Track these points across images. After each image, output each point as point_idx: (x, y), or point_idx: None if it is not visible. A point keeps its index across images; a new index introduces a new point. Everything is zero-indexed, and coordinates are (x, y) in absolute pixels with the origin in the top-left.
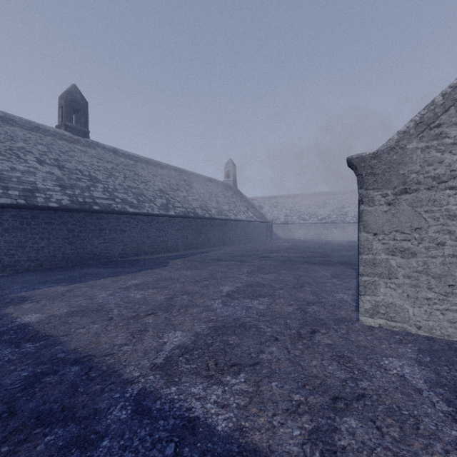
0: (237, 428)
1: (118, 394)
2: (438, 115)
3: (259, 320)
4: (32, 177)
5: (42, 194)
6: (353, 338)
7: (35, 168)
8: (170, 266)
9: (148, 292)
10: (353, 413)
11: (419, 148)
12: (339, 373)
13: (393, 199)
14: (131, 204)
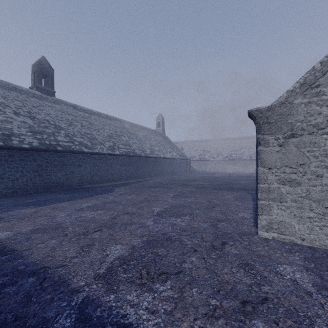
0: None
1: (65, 303)
2: (317, 78)
3: (182, 235)
4: (9, 125)
5: (17, 138)
6: (254, 248)
7: (12, 118)
8: (115, 192)
9: (97, 212)
10: (259, 316)
11: (303, 103)
12: (245, 279)
13: (283, 142)
14: (86, 146)
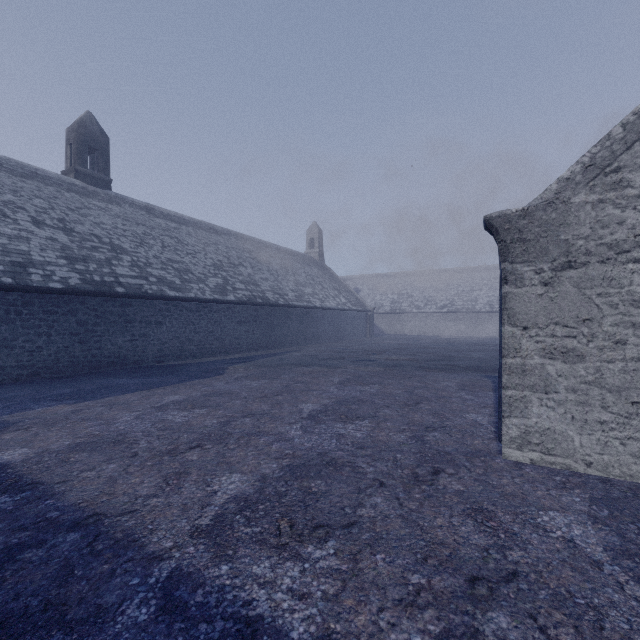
0: (323, 634)
1: (138, 579)
2: (616, 154)
3: (356, 455)
4: (24, 245)
5: (39, 270)
6: (495, 481)
7: (29, 232)
8: (227, 374)
9: (193, 413)
10: (501, 605)
11: (589, 203)
12: (477, 537)
13: (552, 277)
14: (171, 285)
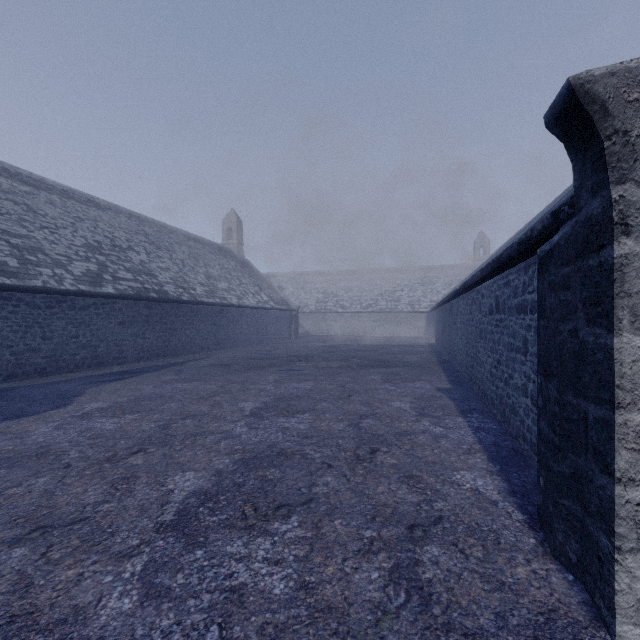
0: None
1: None
2: None
3: None
4: None
5: None
6: None
7: None
8: (74, 406)
9: None
10: None
11: None
12: None
13: None
14: None
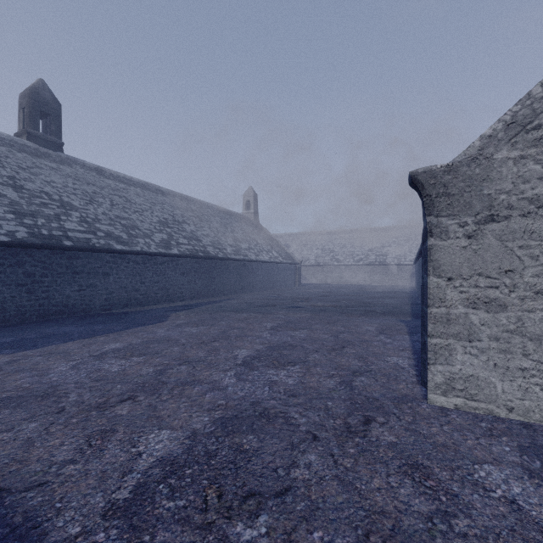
0: None
1: None
2: (537, 112)
3: (288, 404)
4: None
5: None
6: (425, 429)
7: None
8: (169, 321)
9: (130, 361)
10: None
11: (511, 159)
12: (418, 501)
13: (475, 230)
14: (118, 239)
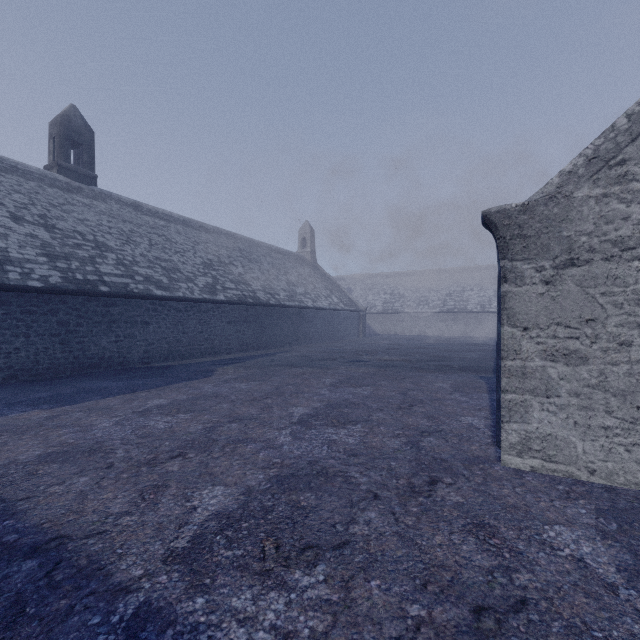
0: None
1: (98, 617)
2: (621, 146)
3: (348, 464)
4: (2, 241)
5: (17, 267)
6: (495, 491)
7: (7, 228)
8: (216, 376)
9: (177, 418)
10: None
11: (593, 197)
12: (480, 557)
13: (553, 275)
14: (158, 284)
